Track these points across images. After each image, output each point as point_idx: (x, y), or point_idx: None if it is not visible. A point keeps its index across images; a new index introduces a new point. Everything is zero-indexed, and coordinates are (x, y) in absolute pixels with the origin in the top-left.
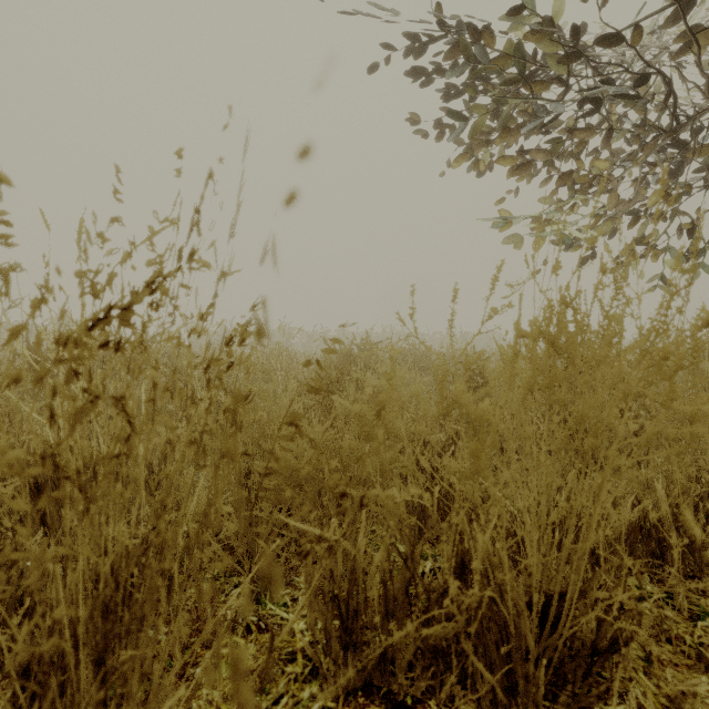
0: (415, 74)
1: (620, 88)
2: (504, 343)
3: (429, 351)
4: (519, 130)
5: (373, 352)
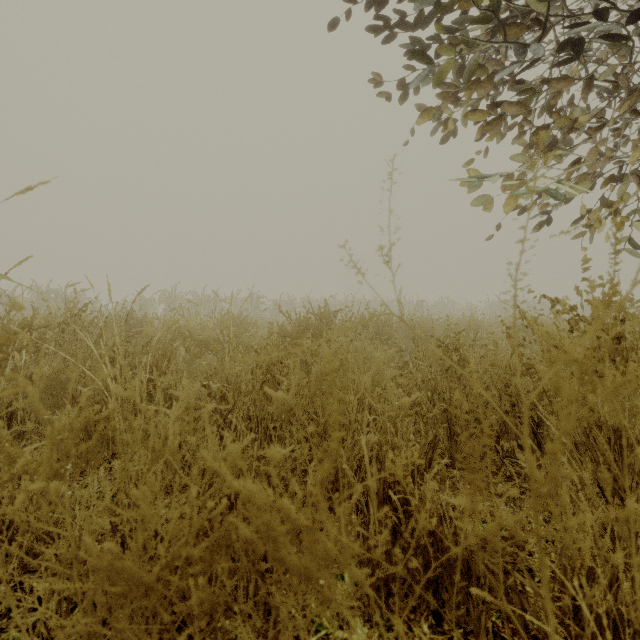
0: (377, 28)
1: (606, 27)
2: (457, 310)
3: (390, 320)
4: (488, 82)
5: (332, 321)
